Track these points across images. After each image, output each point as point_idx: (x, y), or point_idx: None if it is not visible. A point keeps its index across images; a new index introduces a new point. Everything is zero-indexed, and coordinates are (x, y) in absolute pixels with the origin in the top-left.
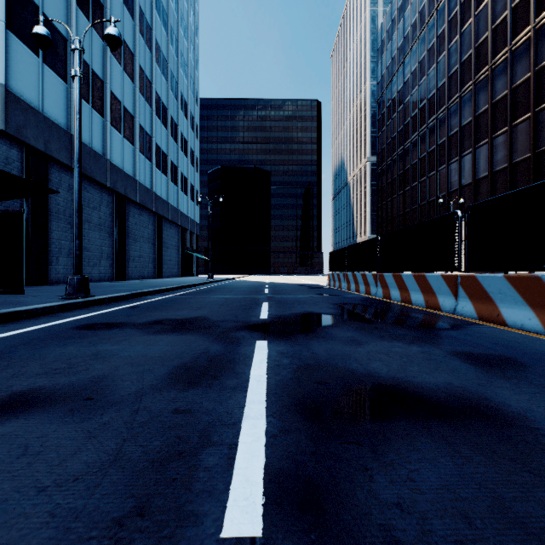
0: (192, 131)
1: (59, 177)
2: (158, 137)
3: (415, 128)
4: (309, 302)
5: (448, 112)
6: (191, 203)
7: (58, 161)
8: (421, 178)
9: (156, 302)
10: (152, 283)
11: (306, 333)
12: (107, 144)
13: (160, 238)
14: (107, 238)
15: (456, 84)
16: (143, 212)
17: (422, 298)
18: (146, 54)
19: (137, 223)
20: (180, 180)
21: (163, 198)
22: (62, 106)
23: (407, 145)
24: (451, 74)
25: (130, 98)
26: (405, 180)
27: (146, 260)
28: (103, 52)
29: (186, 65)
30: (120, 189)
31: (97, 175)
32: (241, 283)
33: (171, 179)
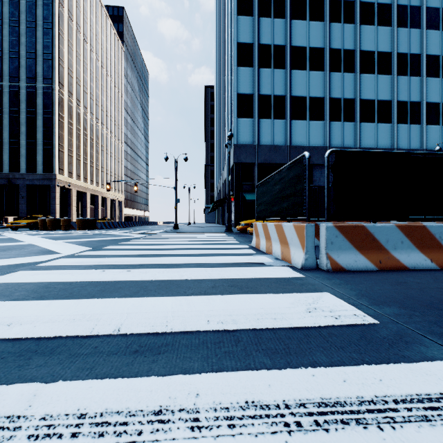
0: None
1: None
2: None
3: None
4: None
5: None
6: None
7: None
8: None
9: None
10: None
11: None
12: None
13: None
14: None
15: None
16: None
17: None
18: None
19: None
20: None
21: None
22: None
23: None
24: None
25: None
26: None
27: None
28: None
29: None
30: None
31: None
32: None
33: None
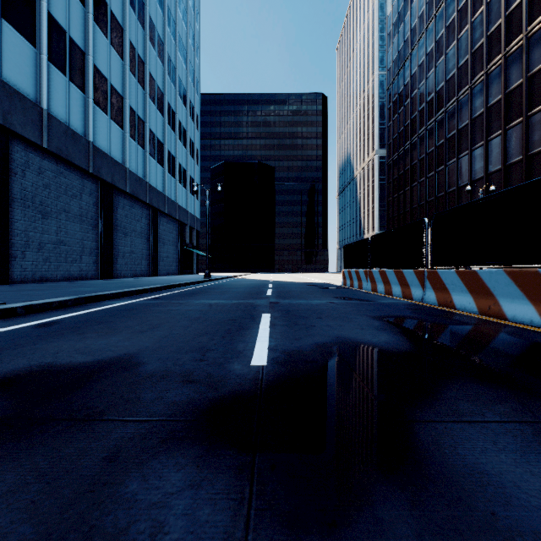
0: (192, 121)
1: (25, 157)
2: (153, 123)
3: (432, 113)
4: (334, 314)
5: (471, 92)
6: (190, 196)
7: (23, 137)
8: (438, 167)
9: (99, 313)
10: (134, 282)
11: (403, 477)
12: (89, 124)
13: (155, 233)
14: (90, 231)
15: (482, 60)
16: (135, 204)
17: (534, 311)
18: (139, 31)
19: (128, 215)
20: (178, 171)
21: (159, 190)
22: (29, 73)
23: (422, 132)
24: (475, 49)
25: (119, 76)
26: (420, 170)
27: (139, 256)
28: (84, 19)
29: (186, 50)
30: (106, 176)
31: (76, 158)
32: (241, 282)
33: (168, 170)
